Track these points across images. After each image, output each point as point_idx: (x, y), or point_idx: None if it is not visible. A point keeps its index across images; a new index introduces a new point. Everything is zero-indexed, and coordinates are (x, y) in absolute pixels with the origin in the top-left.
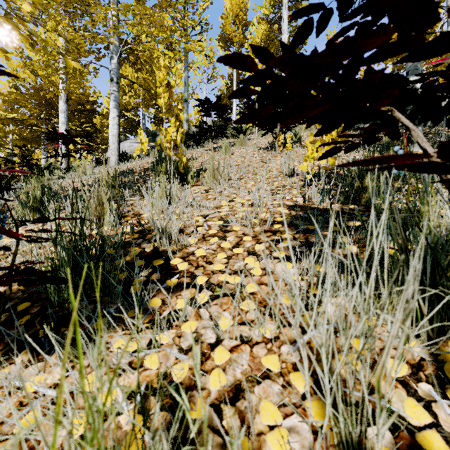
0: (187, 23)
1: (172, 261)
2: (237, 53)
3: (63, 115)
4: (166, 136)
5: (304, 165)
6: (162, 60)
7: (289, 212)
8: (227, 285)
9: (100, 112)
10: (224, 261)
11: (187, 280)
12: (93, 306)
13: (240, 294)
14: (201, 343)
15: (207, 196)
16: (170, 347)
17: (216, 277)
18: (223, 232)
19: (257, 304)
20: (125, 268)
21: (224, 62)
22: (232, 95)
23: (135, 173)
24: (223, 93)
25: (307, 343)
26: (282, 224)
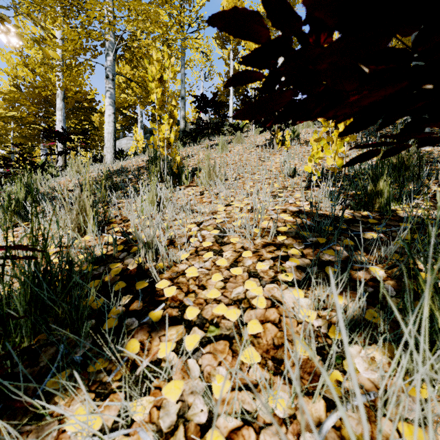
0: (183, 19)
1: (158, 284)
2: (238, 8)
3: (60, 113)
4: (159, 133)
5: (308, 166)
6: (155, 53)
7: (293, 220)
8: (223, 321)
9: (99, 109)
10: (220, 286)
11: (174, 313)
12: (55, 349)
13: (240, 336)
14: (187, 421)
15: (201, 199)
16: (145, 427)
17: (209, 309)
18: (219, 244)
19: (263, 353)
20: (102, 293)
21: (219, 26)
22: (230, 81)
23: (129, 171)
24: (220, 90)
25: (337, 429)
26: (287, 235)
